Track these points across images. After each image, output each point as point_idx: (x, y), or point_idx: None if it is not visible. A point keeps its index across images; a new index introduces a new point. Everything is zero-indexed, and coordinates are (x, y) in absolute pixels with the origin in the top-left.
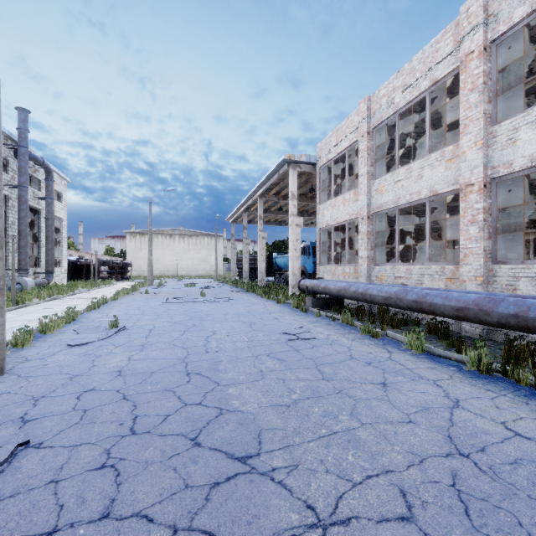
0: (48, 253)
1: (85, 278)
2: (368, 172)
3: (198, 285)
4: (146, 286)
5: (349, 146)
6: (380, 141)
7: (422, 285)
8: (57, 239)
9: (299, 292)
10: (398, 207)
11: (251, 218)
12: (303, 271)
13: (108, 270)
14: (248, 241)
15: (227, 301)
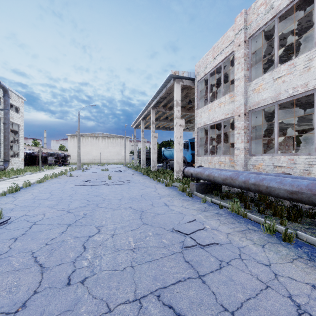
0: (5, 147)
1: (37, 164)
2: (245, 76)
3: (111, 169)
4: (75, 170)
5: (224, 58)
6: (254, 49)
7: (310, 174)
8: (16, 139)
9: (182, 176)
10: (277, 102)
11: (147, 125)
12: (183, 160)
13: (54, 159)
14: (145, 140)
15: (126, 183)
